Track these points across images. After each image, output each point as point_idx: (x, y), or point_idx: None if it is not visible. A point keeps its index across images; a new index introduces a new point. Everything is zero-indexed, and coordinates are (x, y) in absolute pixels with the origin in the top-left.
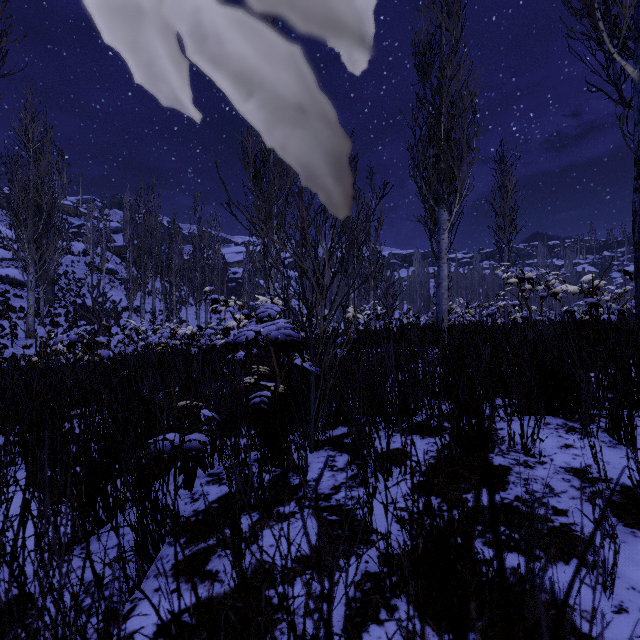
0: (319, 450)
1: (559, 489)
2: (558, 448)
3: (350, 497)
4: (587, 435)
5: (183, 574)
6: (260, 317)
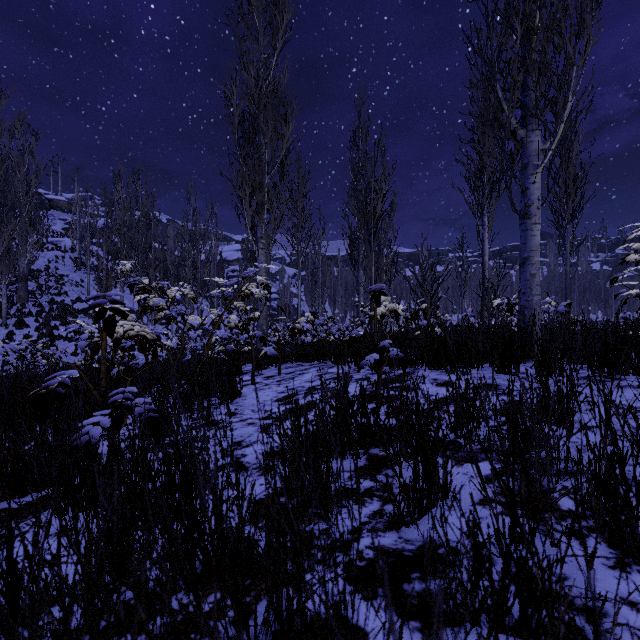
0: None
1: None
2: None
3: None
4: None
5: None
6: None
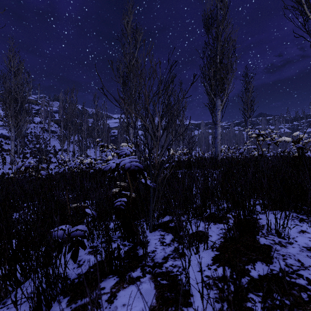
0: (155, 231)
1: (307, 263)
2: (298, 233)
3: (174, 265)
4: None
5: None
6: (120, 154)
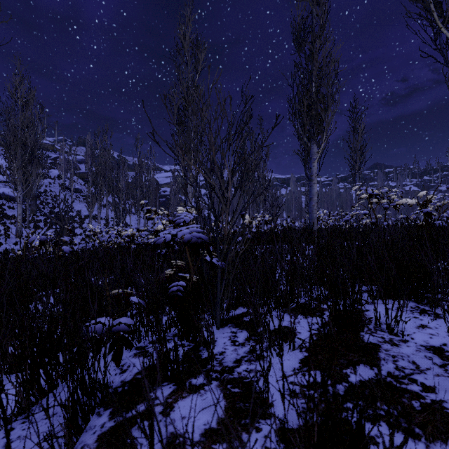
0: (224, 327)
1: (424, 366)
2: (416, 328)
3: (249, 370)
4: (445, 320)
5: (106, 446)
6: (177, 223)
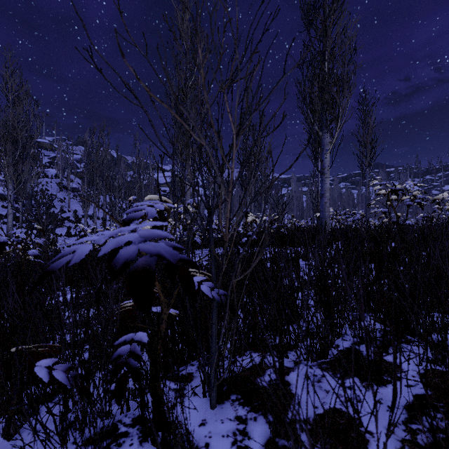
0: (223, 402)
1: None
2: None
3: None
4: None
5: None
6: (129, 218)
